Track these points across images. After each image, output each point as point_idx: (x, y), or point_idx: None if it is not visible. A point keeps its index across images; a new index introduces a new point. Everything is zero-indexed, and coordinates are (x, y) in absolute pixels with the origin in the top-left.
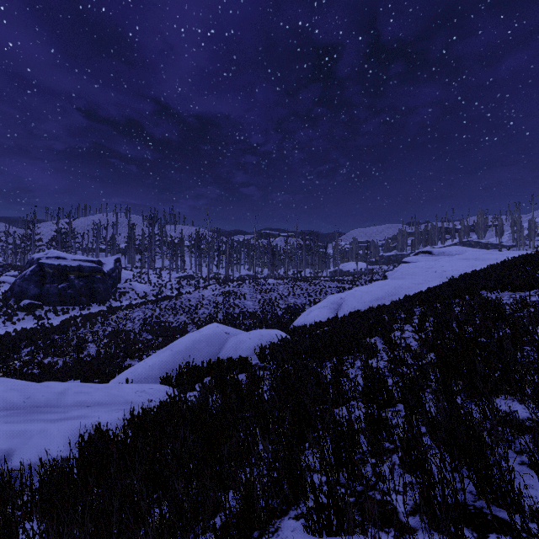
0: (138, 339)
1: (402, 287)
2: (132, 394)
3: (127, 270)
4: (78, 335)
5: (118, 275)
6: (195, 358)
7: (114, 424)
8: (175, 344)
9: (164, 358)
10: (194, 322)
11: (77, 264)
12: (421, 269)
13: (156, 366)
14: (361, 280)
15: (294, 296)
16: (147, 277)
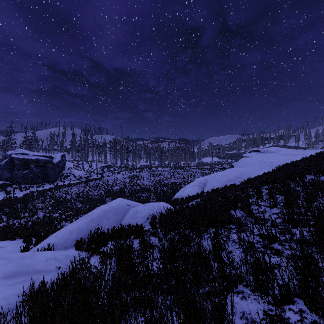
0: (73, 207)
1: (245, 172)
2: (43, 262)
3: (70, 162)
4: (33, 204)
5: (63, 165)
6: (104, 224)
7: (15, 299)
8: (90, 214)
9: (81, 225)
10: (110, 195)
11: (35, 157)
12: (256, 160)
13: (74, 231)
14: (215, 168)
15: (174, 178)
16: (82, 166)
